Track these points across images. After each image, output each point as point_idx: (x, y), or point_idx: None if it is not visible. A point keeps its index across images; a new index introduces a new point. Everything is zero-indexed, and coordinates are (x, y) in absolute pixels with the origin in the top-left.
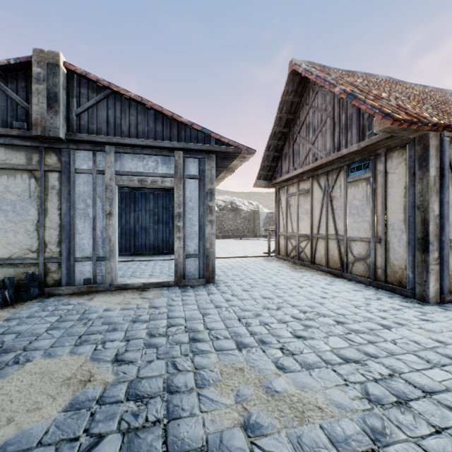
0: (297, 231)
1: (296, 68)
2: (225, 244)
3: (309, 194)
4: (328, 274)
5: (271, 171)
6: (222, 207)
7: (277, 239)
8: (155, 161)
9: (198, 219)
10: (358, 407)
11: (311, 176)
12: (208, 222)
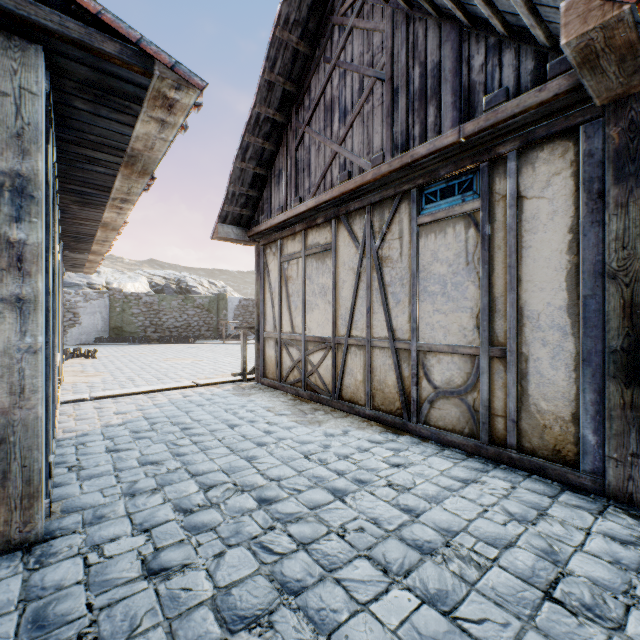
0: (304, 330)
1: None
2: (160, 353)
3: (330, 254)
4: (373, 423)
5: (249, 207)
6: (160, 287)
7: (260, 347)
8: None
9: None
10: None
11: (333, 215)
12: (4, 303)
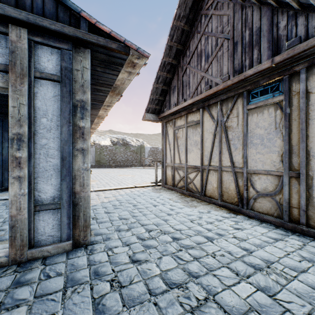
0: (186, 162)
1: None
2: (117, 172)
3: (199, 125)
4: (222, 208)
5: (159, 105)
6: (115, 142)
7: (164, 170)
8: None
9: (60, 146)
10: None
11: (201, 107)
12: (78, 151)
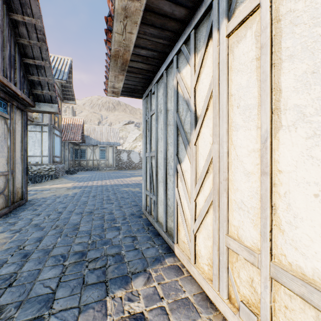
0: None
1: None
2: None
3: None
4: None
5: None
6: None
7: None
8: None
9: None
10: (117, 189)
11: None
12: None
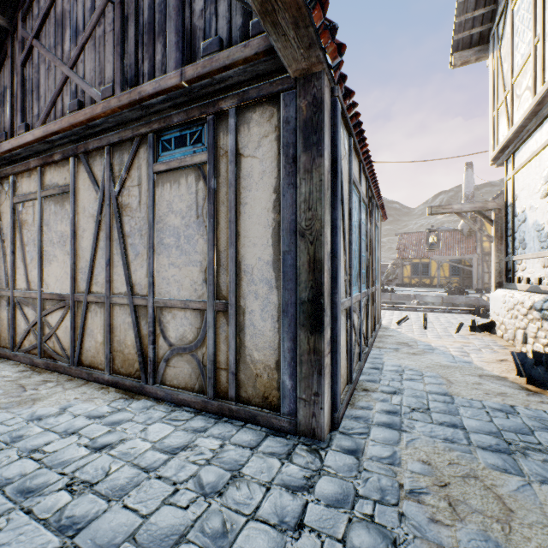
0: (40, 286)
1: None
2: None
3: (69, 198)
4: (111, 389)
5: None
6: None
7: None
8: None
9: None
10: None
11: (72, 152)
12: None
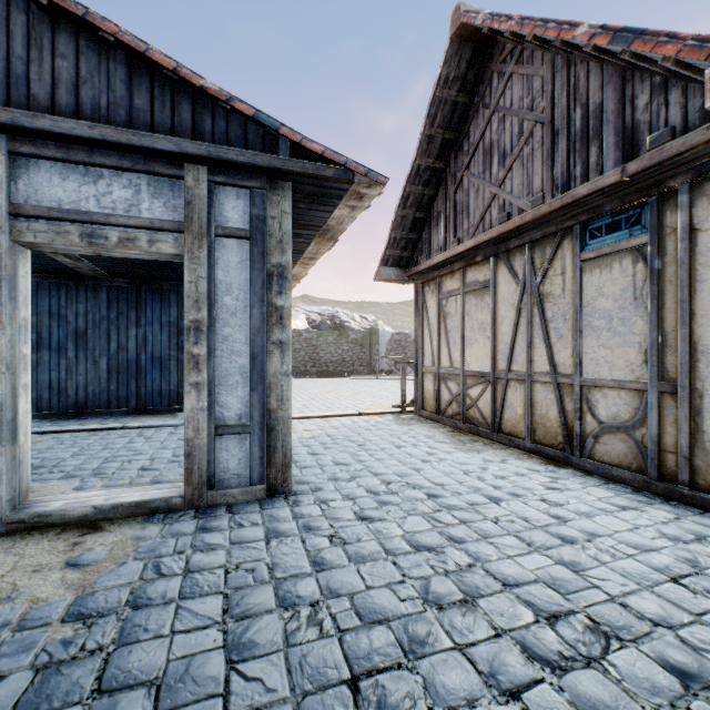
0: (462, 365)
1: (471, 18)
2: (321, 386)
3: (489, 291)
4: (533, 456)
5: (408, 249)
6: (316, 323)
7: (419, 381)
8: (130, 186)
9: (249, 338)
10: None
11: (492, 253)
12: (274, 345)
